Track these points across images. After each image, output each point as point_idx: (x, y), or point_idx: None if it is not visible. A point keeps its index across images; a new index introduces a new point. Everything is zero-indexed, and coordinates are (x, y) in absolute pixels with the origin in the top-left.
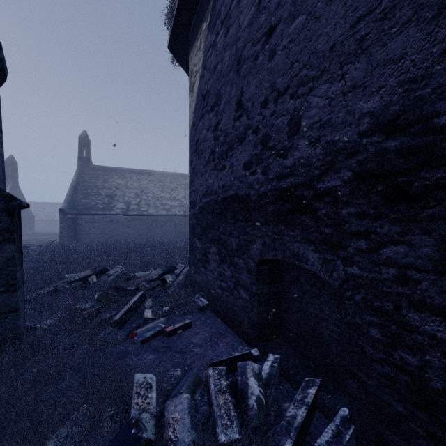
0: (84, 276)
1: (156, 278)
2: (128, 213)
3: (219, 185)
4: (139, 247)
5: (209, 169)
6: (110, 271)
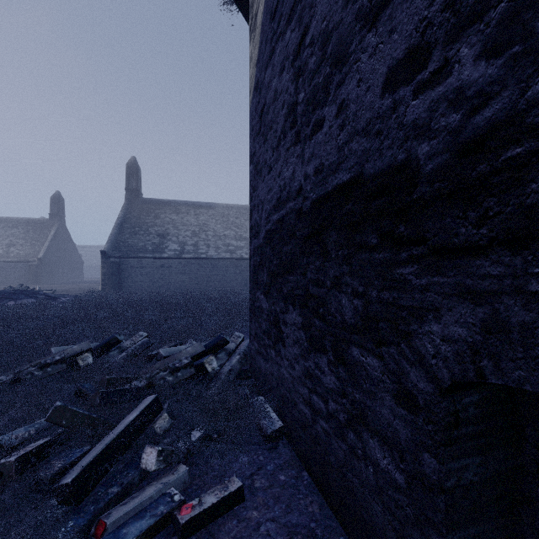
0: (76, 352)
1: (187, 364)
2: (183, 256)
3: (306, 172)
4: (190, 299)
5: (284, 150)
6: (126, 342)
